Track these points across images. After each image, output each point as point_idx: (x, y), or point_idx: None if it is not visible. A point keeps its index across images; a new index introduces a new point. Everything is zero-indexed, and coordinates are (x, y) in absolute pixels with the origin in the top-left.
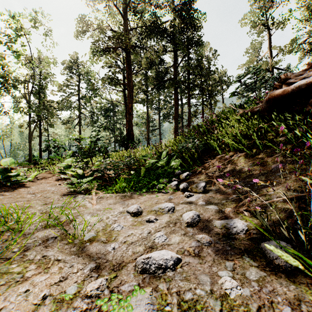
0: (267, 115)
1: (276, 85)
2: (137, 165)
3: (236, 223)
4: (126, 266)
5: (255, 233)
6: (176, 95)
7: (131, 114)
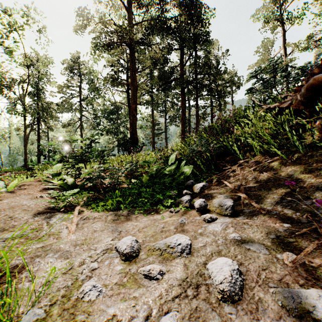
0: (304, 109)
1: (314, 71)
2: (140, 172)
3: None
4: None
5: None
6: (183, 96)
7: (135, 116)
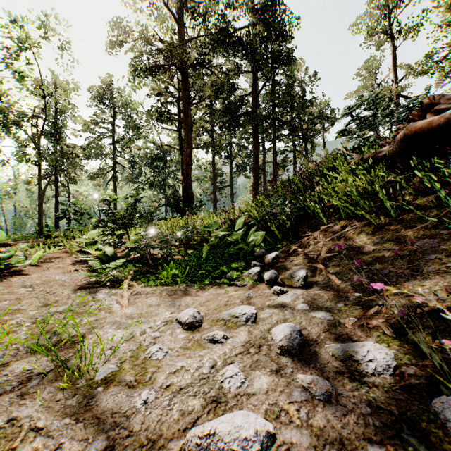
0: (401, 162)
1: (414, 115)
2: (198, 241)
3: (372, 352)
4: (165, 448)
5: (413, 375)
6: (255, 137)
7: (189, 164)
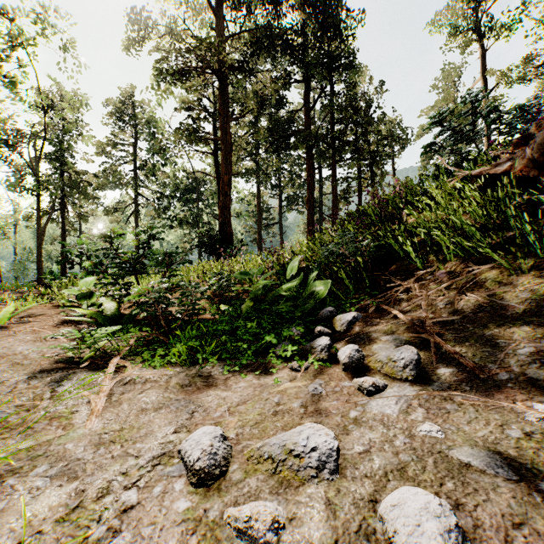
0: (538, 175)
1: None
2: (236, 292)
3: None
4: None
5: None
6: (310, 161)
7: (227, 194)
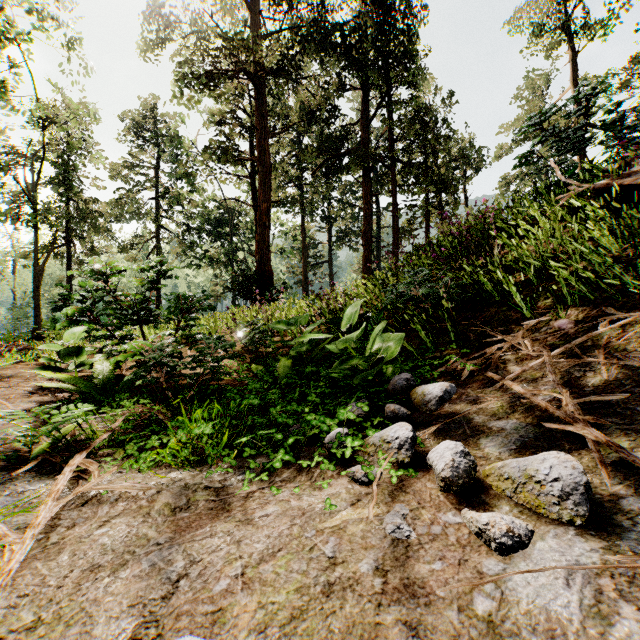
0: None
1: None
2: (274, 347)
3: None
4: None
5: None
6: (366, 186)
7: (266, 226)
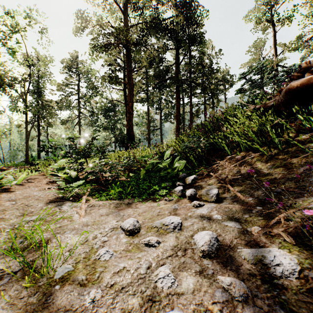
0: (284, 110)
1: (294, 75)
2: (137, 167)
3: (278, 257)
4: None
5: None
6: (177, 94)
7: (131, 113)
